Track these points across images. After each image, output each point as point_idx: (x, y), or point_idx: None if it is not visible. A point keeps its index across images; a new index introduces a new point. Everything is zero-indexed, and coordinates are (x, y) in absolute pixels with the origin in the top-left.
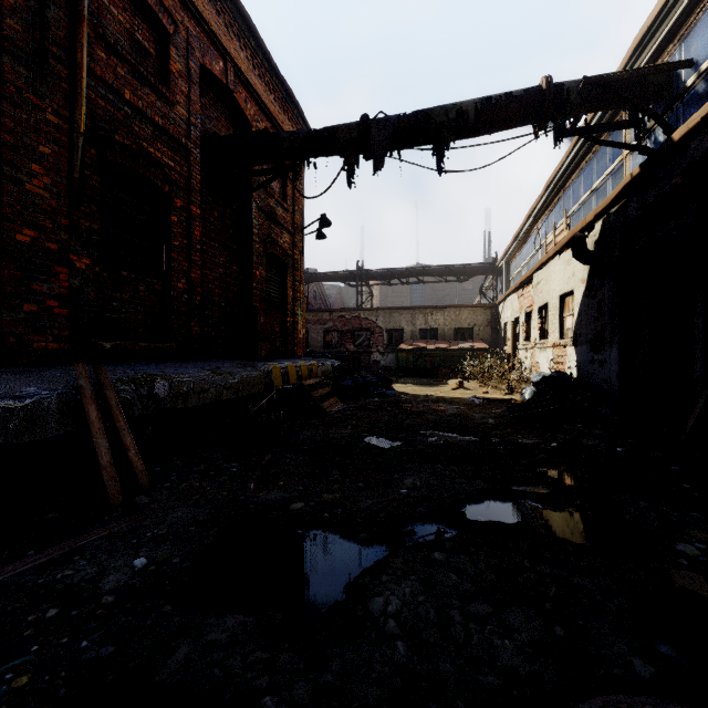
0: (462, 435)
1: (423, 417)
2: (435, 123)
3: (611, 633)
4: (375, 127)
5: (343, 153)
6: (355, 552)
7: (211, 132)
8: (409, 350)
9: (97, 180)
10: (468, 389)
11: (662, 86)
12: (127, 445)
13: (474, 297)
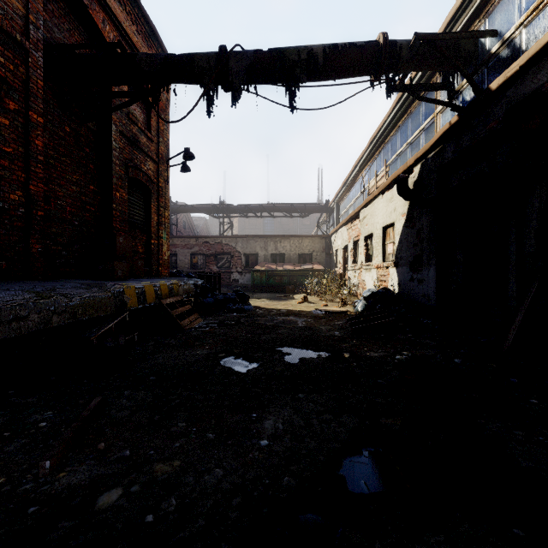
0: (316, 350)
1: (277, 332)
2: (288, 61)
3: None
4: (233, 58)
5: (202, 81)
6: None
7: (61, 43)
8: (263, 270)
9: None
10: (311, 303)
11: (470, 54)
12: None
13: (310, 230)
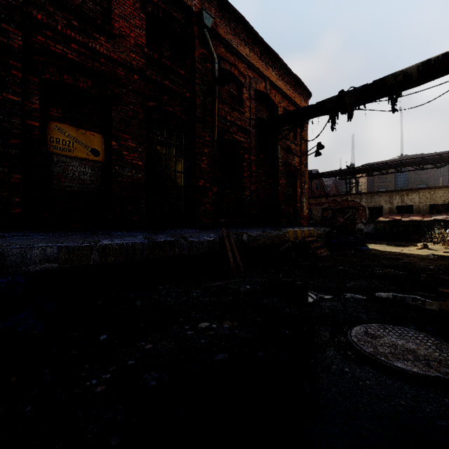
0: (400, 271)
1: (379, 261)
2: (387, 85)
3: (410, 323)
4: (347, 97)
5: (328, 113)
6: (319, 296)
7: (259, 117)
8: (386, 221)
9: (219, 156)
10: (431, 250)
11: None
12: (236, 256)
13: None
